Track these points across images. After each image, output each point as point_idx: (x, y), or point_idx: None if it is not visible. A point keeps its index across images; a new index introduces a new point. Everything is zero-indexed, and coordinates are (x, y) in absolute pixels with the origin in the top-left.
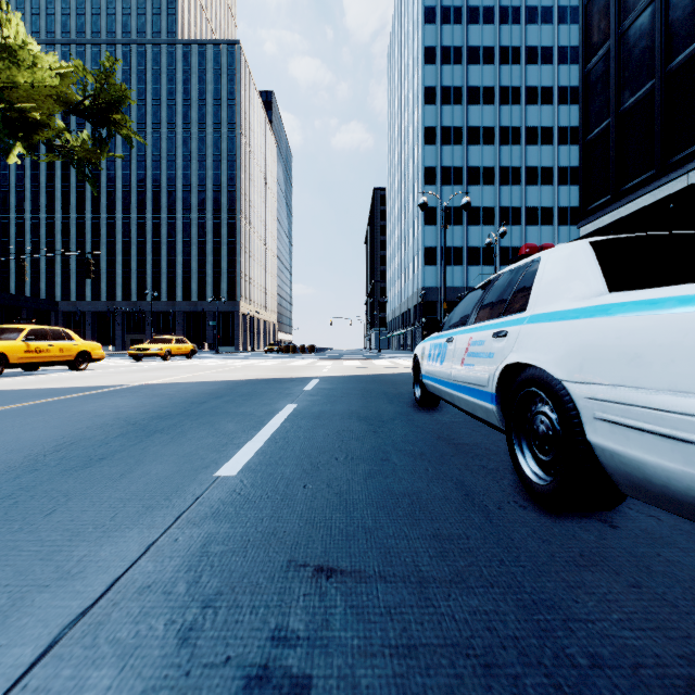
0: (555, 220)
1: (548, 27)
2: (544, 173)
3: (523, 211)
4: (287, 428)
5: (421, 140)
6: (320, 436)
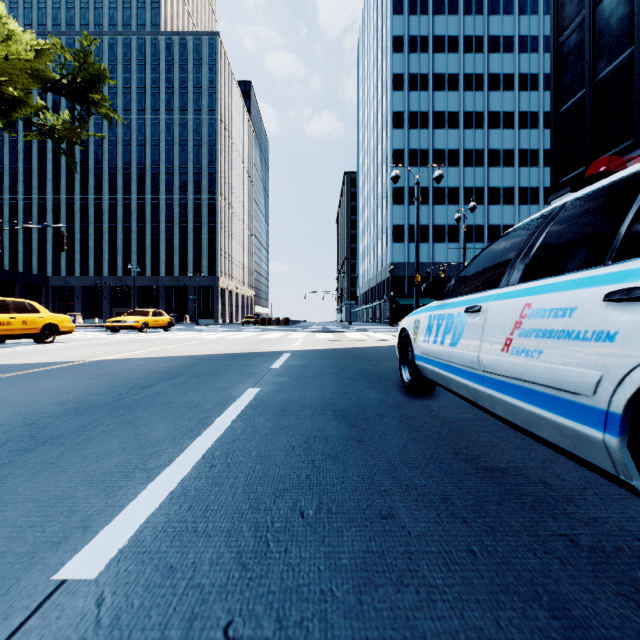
0: (516, 200)
1: (510, 18)
2: (506, 155)
3: (486, 191)
4: (236, 433)
5: (390, 124)
6: (281, 449)
